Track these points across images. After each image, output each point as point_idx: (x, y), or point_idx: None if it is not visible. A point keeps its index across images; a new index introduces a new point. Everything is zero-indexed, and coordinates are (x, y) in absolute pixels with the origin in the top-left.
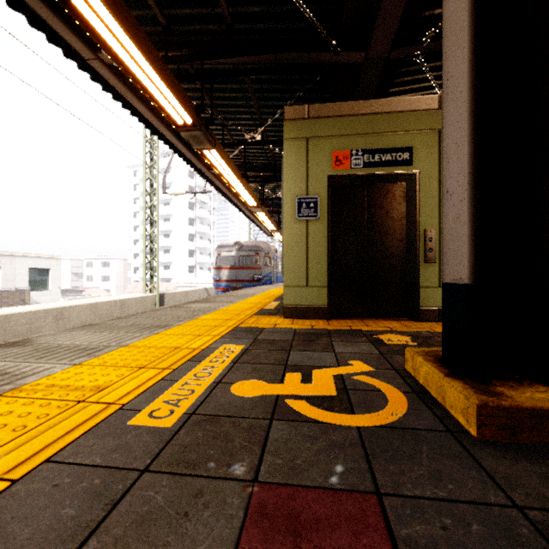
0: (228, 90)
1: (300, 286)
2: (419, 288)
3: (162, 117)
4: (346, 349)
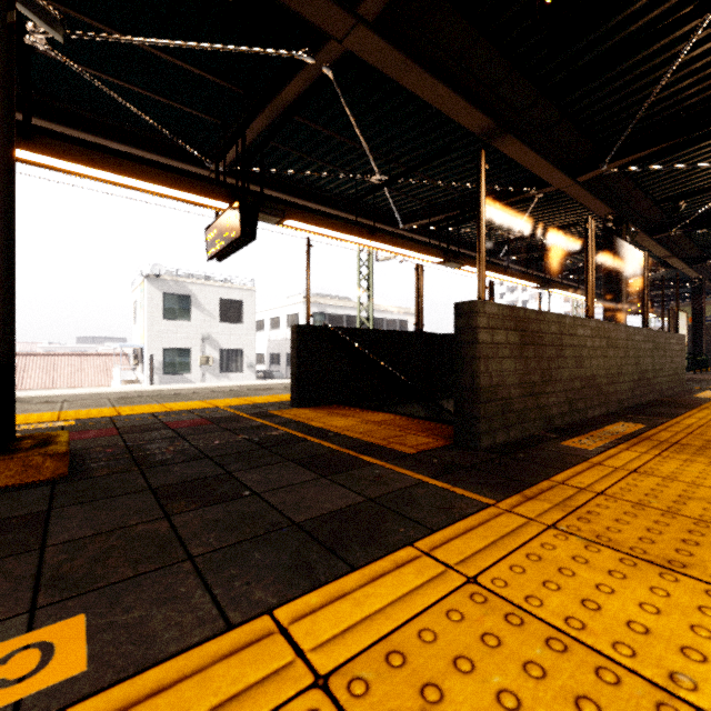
0: None
1: None
2: None
3: None
4: None
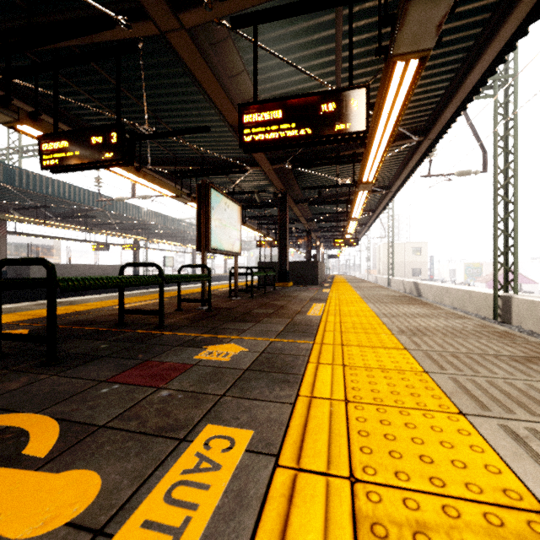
0: None
1: None
2: None
3: None
4: None
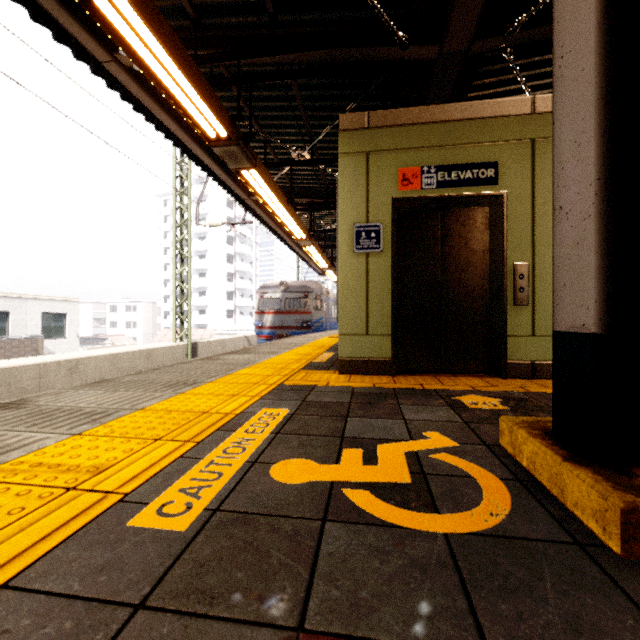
0: (271, 98)
1: (359, 334)
2: (506, 337)
3: (193, 133)
4: (419, 415)
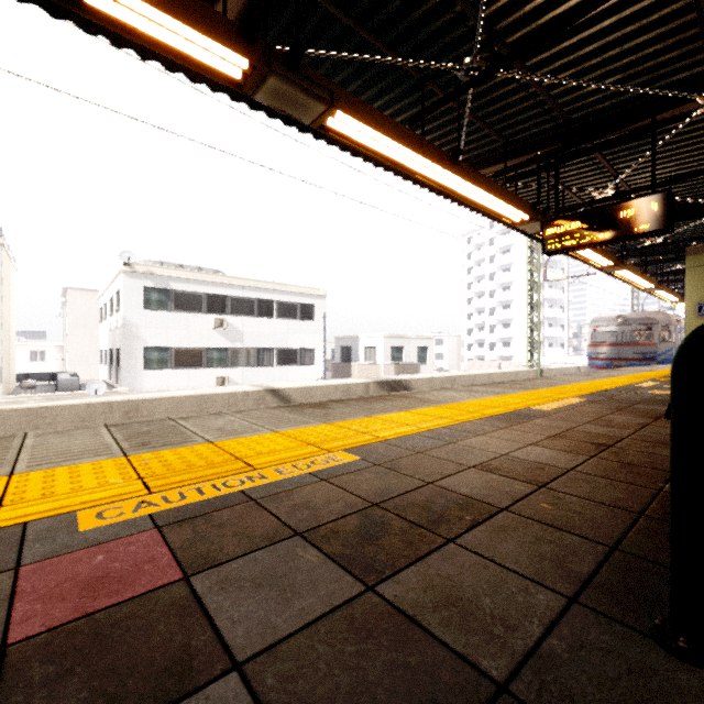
0: None
1: None
2: None
3: None
4: None
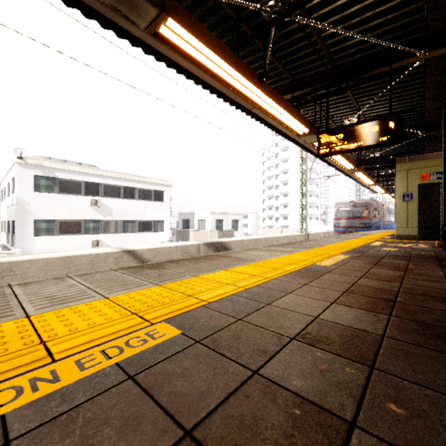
0: None
1: (404, 227)
2: None
3: None
4: (420, 244)
